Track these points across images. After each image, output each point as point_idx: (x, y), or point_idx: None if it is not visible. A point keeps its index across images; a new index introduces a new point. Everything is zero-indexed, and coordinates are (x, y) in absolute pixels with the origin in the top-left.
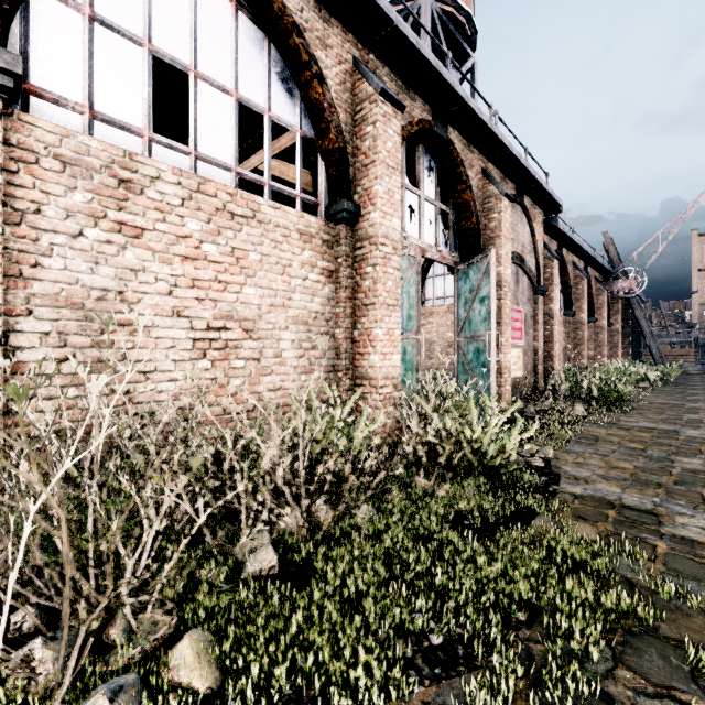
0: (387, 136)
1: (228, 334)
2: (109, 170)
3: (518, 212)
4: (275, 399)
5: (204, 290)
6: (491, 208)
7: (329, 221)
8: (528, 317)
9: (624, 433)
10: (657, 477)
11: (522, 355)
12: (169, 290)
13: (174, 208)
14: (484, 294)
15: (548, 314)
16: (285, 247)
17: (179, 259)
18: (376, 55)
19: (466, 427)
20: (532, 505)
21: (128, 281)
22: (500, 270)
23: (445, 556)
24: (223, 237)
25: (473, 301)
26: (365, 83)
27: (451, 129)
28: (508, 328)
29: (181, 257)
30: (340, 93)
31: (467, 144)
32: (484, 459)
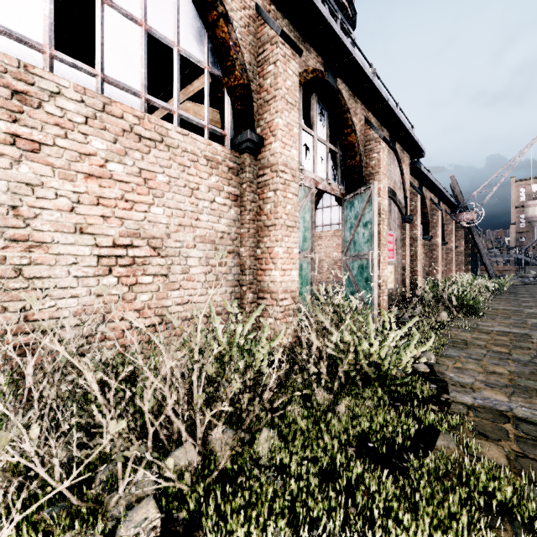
0: (286, 74)
1: (135, 251)
2: (0, 79)
3: (391, 155)
4: (183, 312)
5: (109, 208)
6: (372, 149)
7: (235, 151)
8: (398, 240)
9: (486, 337)
10: (533, 383)
11: (394, 270)
12: (70, 206)
13: (77, 125)
14: (367, 220)
15: (412, 238)
16: (193, 171)
17: (82, 176)
18: (276, 7)
19: (364, 341)
20: (434, 422)
21: (23, 195)
22: (379, 200)
23: (356, 501)
24: (129, 157)
25: (357, 225)
26: (267, 27)
27: (339, 80)
28: (385, 249)
29: (84, 174)
30: (245, 35)
31: (352, 95)
32: (380, 371)
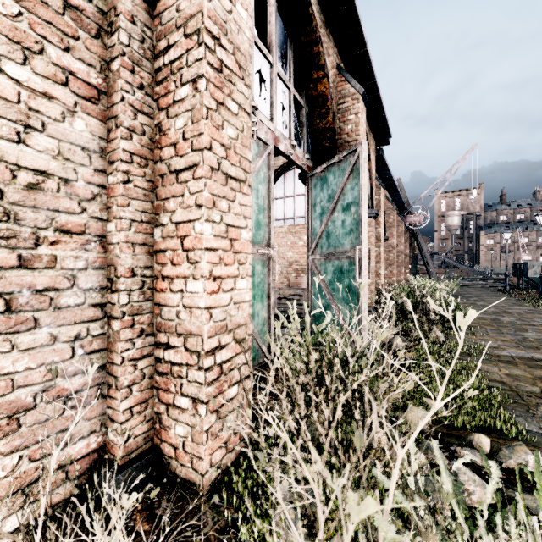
0: None
1: None
2: None
3: None
4: None
5: None
6: (347, 109)
7: None
8: None
9: (522, 373)
10: None
11: None
12: None
13: None
14: (349, 200)
15: (376, 237)
16: None
17: None
18: None
19: None
20: None
21: None
22: None
23: None
24: None
25: (333, 210)
26: None
27: None
28: None
29: None
30: None
31: (324, 24)
32: None
